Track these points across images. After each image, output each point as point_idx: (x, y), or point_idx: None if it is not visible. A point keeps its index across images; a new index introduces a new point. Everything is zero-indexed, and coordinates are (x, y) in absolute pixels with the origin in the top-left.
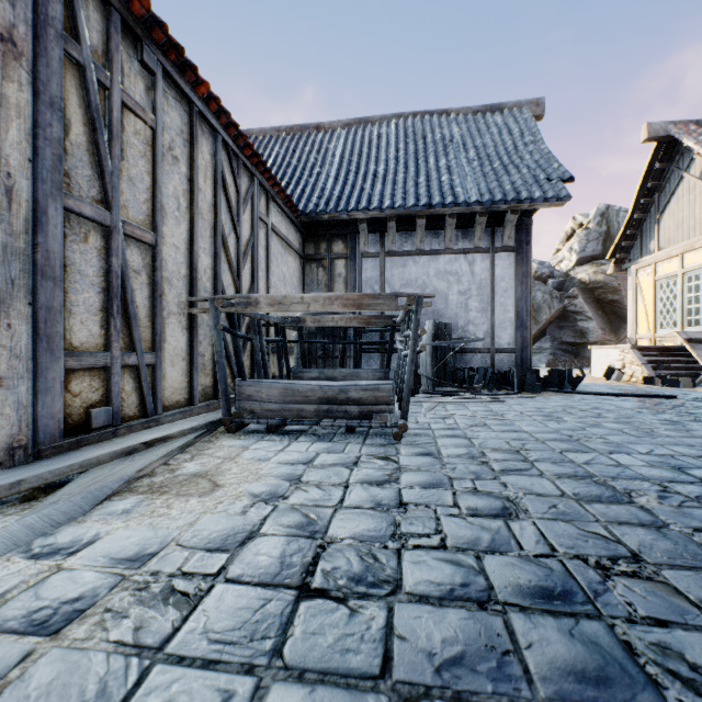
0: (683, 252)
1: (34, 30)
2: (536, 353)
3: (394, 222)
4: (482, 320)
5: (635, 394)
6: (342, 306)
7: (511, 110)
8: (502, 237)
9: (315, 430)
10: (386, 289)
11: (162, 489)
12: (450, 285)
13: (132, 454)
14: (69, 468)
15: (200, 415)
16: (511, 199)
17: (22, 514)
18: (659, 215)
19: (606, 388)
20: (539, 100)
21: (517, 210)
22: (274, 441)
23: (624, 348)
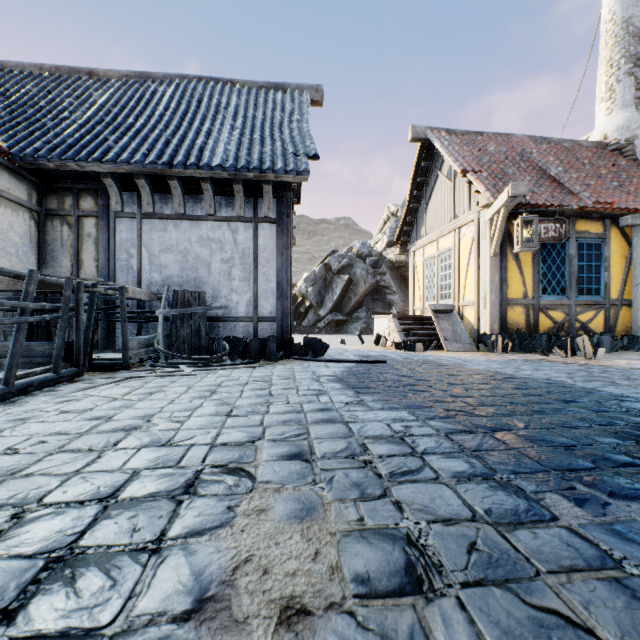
0: (438, 238)
1: None
2: (354, 322)
3: (143, 180)
4: (245, 289)
5: (356, 360)
6: None
7: (294, 91)
8: (264, 208)
9: None
10: (144, 253)
11: None
12: (213, 253)
13: None
14: None
15: None
16: (254, 167)
17: None
18: (426, 206)
19: (354, 354)
20: (318, 86)
21: (269, 181)
22: None
23: (389, 317)
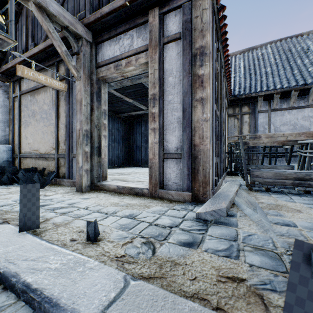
0: None
1: (212, 47)
2: None
3: (279, 94)
4: None
5: None
6: (306, 137)
7: None
8: None
9: (287, 191)
10: (271, 127)
11: (275, 209)
12: (311, 123)
13: (236, 195)
14: (232, 198)
15: (227, 182)
16: None
17: (241, 212)
18: None
19: None
20: None
21: None
22: (278, 195)
23: None
